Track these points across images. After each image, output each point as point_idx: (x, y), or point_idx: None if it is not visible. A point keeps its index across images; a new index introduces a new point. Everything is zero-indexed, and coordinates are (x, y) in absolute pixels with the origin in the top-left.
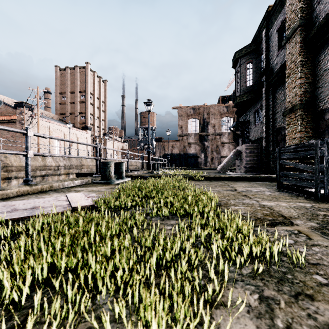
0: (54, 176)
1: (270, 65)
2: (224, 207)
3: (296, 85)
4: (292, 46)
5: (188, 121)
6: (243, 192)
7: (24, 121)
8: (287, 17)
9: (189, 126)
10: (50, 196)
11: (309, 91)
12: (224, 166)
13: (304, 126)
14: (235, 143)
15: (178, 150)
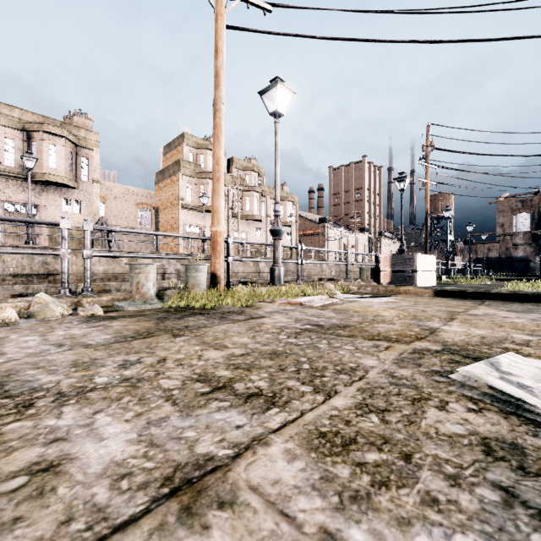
0: None
1: None
2: None
3: None
4: None
5: (513, 217)
6: None
7: (327, 234)
8: None
9: (514, 223)
10: None
11: None
12: None
13: None
14: None
15: (496, 254)
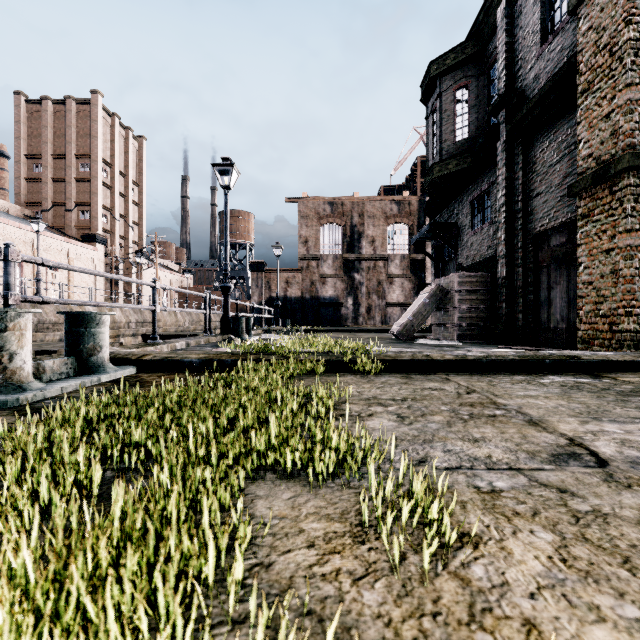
0: None
1: (518, 83)
2: None
3: (617, 106)
4: (599, 6)
5: (320, 229)
6: None
7: None
8: None
9: (322, 240)
10: None
11: None
12: (408, 325)
13: (639, 217)
14: (414, 277)
15: (299, 291)
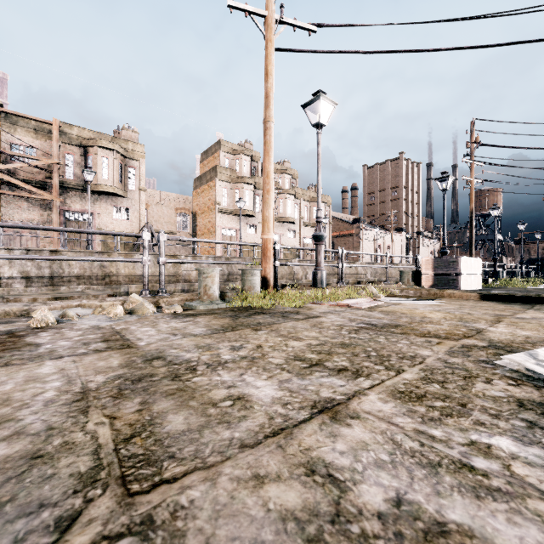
0: None
1: None
2: None
3: None
4: None
5: None
6: None
7: (362, 235)
8: None
9: None
10: None
11: None
12: None
13: None
14: None
15: None
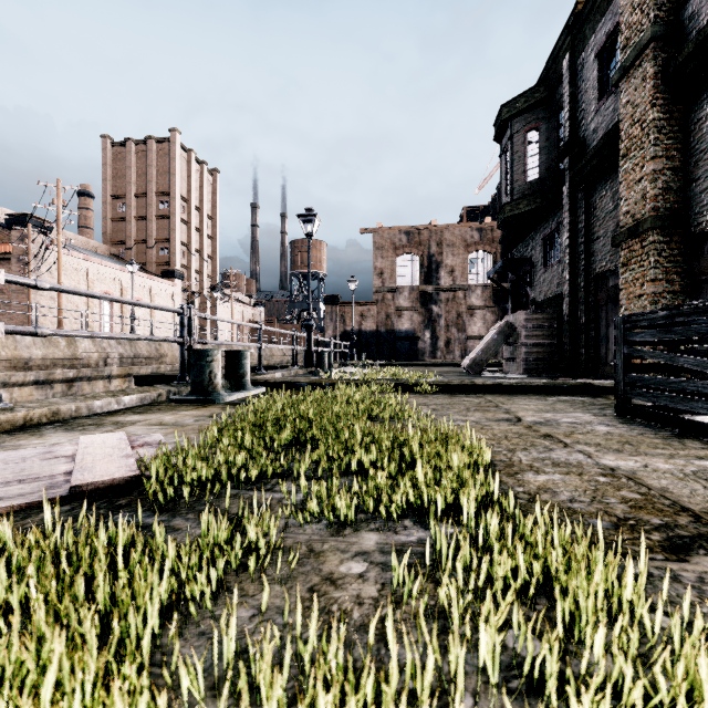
0: (97, 380)
1: (581, 132)
2: (508, 479)
3: (645, 174)
4: (634, 85)
5: (396, 260)
6: (539, 425)
7: (29, 257)
8: (622, 22)
9: (398, 271)
10: (40, 441)
11: (674, 189)
12: (477, 359)
13: (662, 269)
14: (497, 309)
15: (373, 324)
